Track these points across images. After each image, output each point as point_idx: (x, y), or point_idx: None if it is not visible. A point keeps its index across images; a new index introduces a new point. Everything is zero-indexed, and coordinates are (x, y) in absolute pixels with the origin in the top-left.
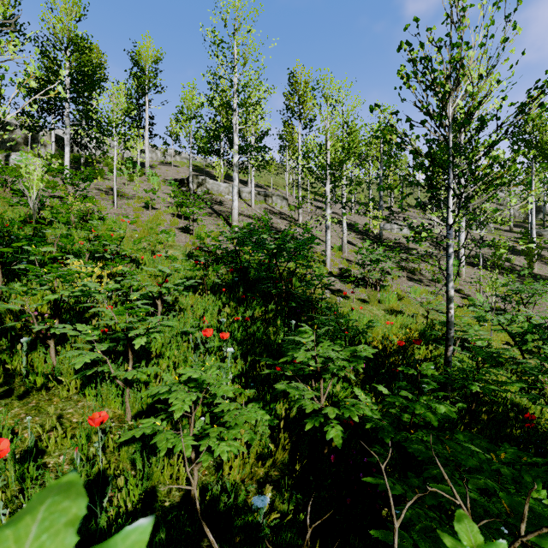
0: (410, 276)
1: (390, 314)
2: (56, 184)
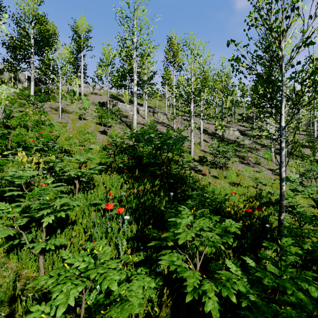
0: (242, 160)
1: (232, 185)
2: (21, 103)
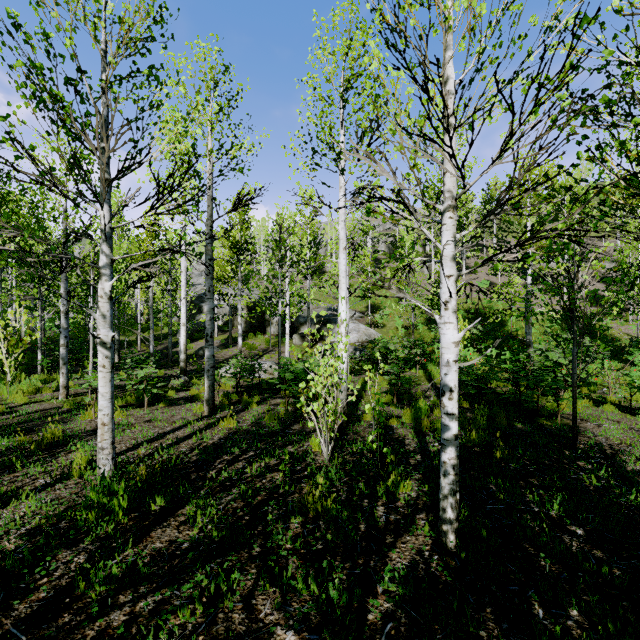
0: None
1: None
2: None
